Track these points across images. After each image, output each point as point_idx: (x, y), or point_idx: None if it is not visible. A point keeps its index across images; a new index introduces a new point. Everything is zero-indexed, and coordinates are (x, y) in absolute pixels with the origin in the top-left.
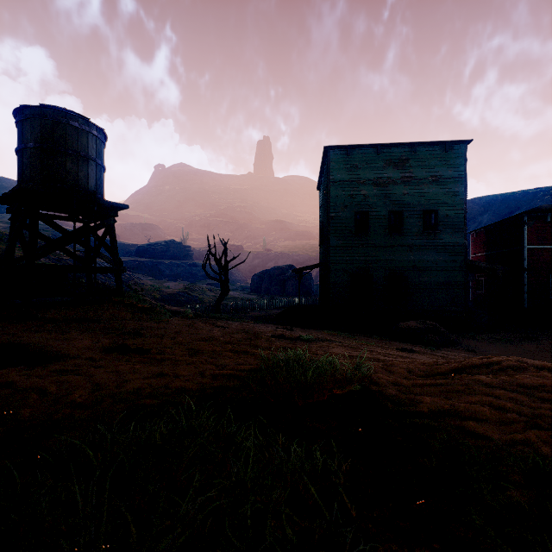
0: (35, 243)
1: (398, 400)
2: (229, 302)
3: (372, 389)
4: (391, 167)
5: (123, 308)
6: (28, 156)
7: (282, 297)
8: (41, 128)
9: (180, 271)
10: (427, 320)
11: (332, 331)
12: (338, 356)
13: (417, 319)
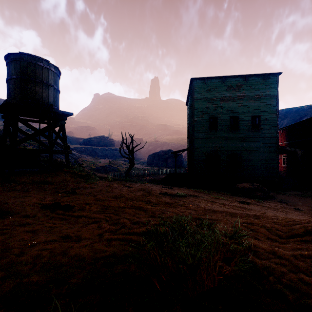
0: (16, 136)
1: (293, 285)
2: (135, 171)
3: (258, 265)
4: (231, 90)
5: (69, 175)
6: (13, 83)
7: (165, 168)
8: (20, 67)
9: (107, 153)
10: (253, 182)
11: (196, 189)
12: (205, 211)
13: (247, 182)
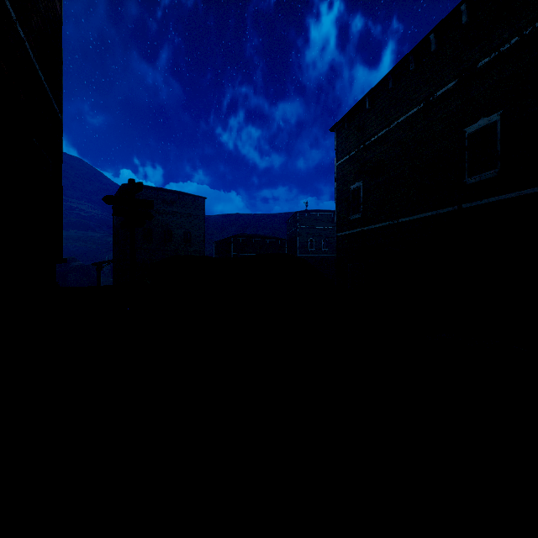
0: None
1: None
2: None
3: None
4: (166, 204)
5: None
6: None
7: None
8: None
9: None
10: None
11: None
12: None
13: None
